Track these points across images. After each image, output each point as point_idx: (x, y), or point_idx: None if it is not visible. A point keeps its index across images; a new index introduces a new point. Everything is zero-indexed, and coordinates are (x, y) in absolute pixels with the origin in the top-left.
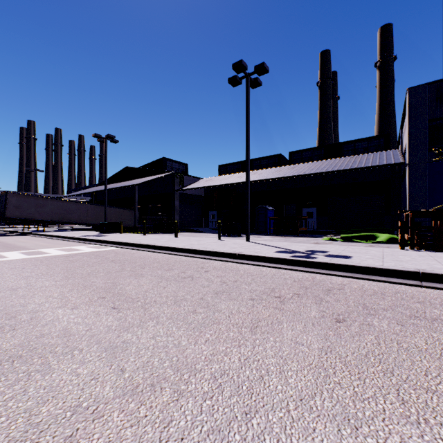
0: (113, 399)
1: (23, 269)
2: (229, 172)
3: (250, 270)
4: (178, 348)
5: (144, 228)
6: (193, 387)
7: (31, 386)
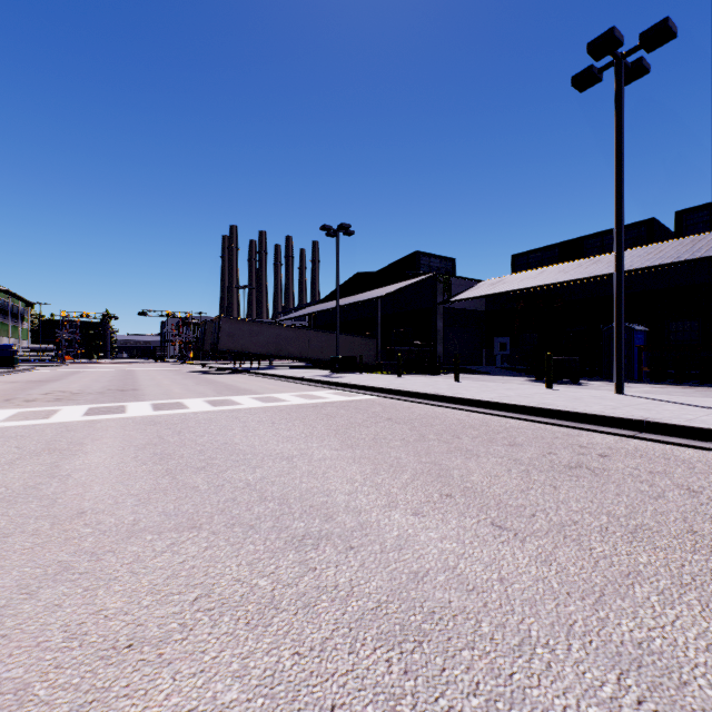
0: None
1: (274, 424)
2: (532, 265)
3: None
4: None
5: (398, 366)
6: None
7: None
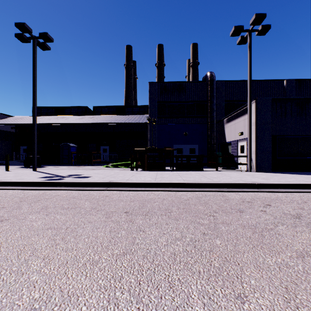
0: None
1: None
2: (43, 114)
3: None
4: None
5: None
6: None
7: None
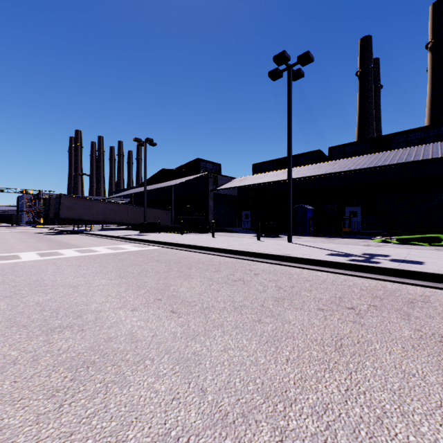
0: (203, 429)
1: (79, 266)
2: (263, 170)
3: (304, 274)
4: (258, 367)
5: (181, 228)
6: (294, 424)
7: (111, 401)
